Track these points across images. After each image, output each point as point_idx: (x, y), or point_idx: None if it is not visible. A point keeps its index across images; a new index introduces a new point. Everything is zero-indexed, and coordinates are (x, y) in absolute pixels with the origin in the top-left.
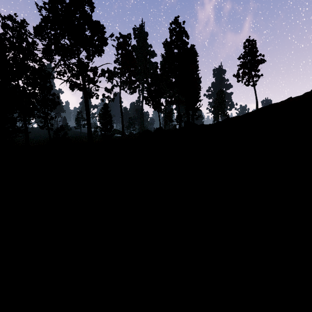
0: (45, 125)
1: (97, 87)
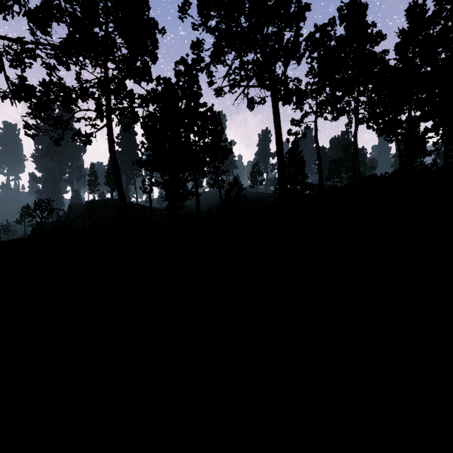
0: (215, 182)
1: (298, 80)
